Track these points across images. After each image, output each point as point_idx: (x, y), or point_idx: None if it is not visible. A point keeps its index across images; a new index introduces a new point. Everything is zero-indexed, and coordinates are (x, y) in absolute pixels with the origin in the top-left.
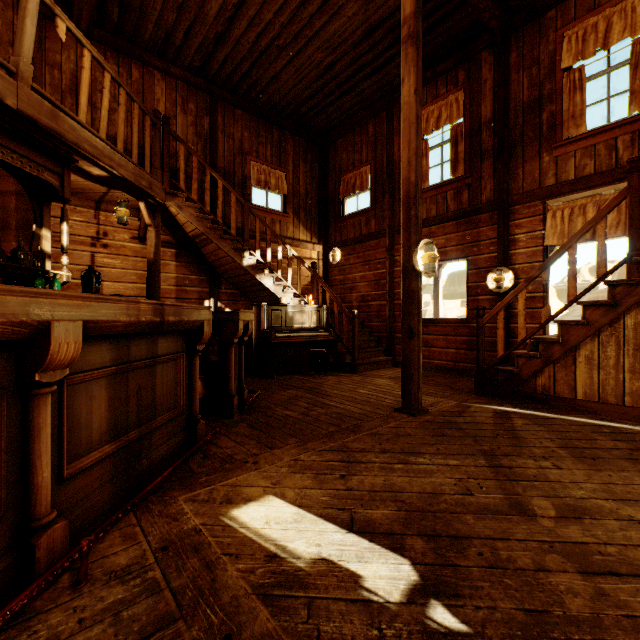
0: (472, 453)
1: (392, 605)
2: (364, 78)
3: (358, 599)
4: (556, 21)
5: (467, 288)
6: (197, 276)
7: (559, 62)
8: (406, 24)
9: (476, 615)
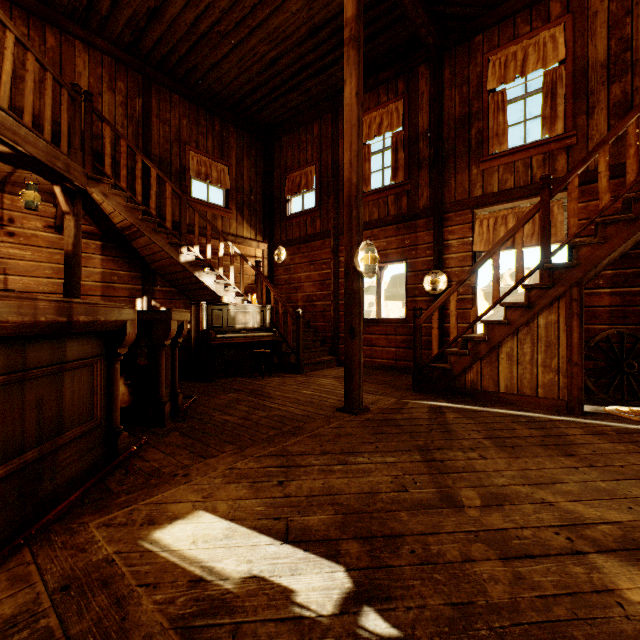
0: (408, 449)
1: (324, 619)
2: (309, 77)
3: (289, 617)
4: (483, 46)
5: (406, 289)
6: (127, 272)
7: (485, 84)
8: (348, 26)
9: (407, 617)
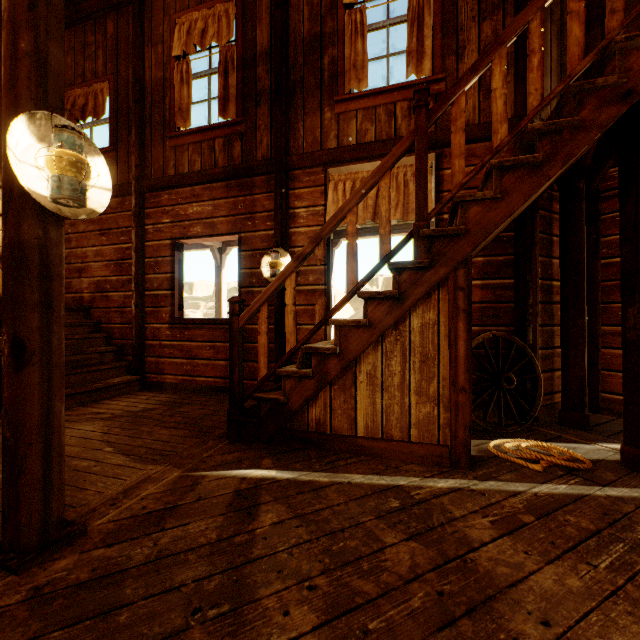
0: None
1: None
2: None
3: None
4: None
5: (240, 276)
6: None
7: None
8: None
9: None
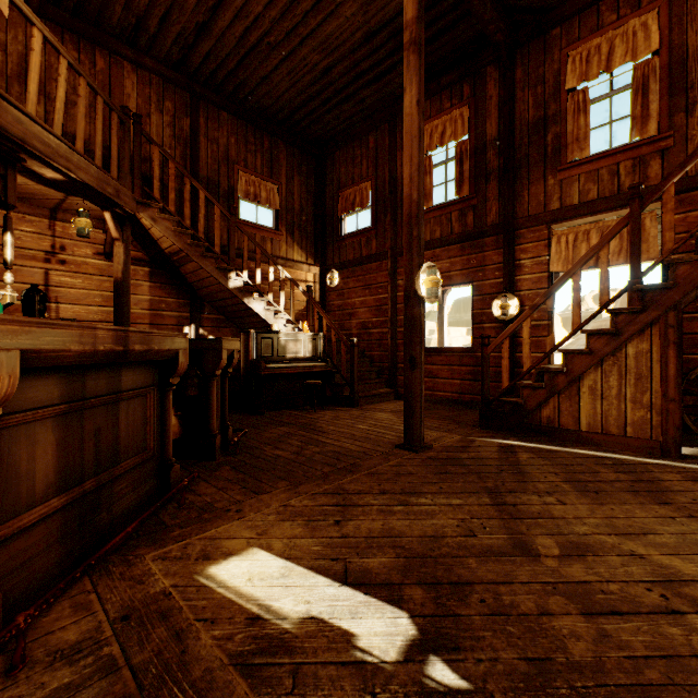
0: (476, 491)
1: (388, 665)
2: (364, 86)
3: (350, 661)
4: (561, 40)
5: (472, 315)
6: (175, 299)
7: (564, 82)
8: (408, 29)
9: (477, 669)
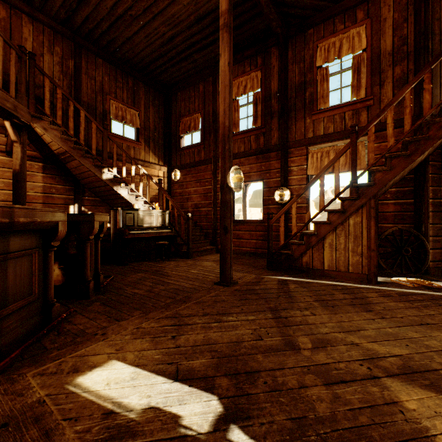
0: (263, 310)
1: (202, 435)
2: (196, 51)
3: (176, 436)
4: (313, 36)
5: (263, 200)
6: (63, 186)
7: (315, 62)
8: (222, 16)
9: (261, 430)
